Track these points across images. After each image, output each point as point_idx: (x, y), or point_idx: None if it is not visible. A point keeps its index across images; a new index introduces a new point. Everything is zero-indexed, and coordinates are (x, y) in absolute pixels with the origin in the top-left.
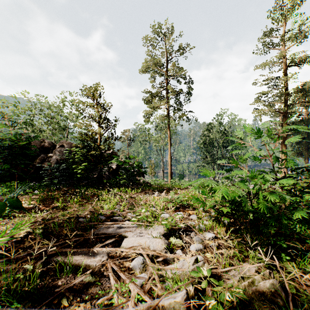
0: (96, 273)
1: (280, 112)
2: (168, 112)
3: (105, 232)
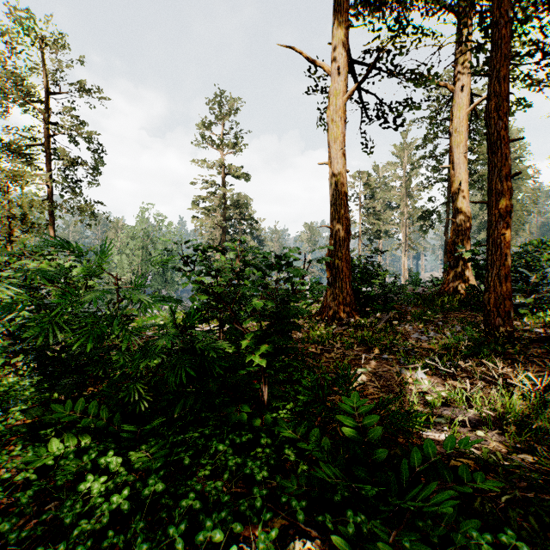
0: None
1: (220, 226)
2: (51, 193)
3: (150, 336)
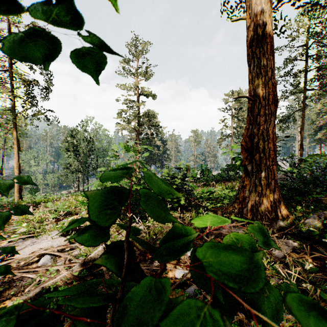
0: (0, 285)
1: (135, 129)
2: (15, 105)
3: None
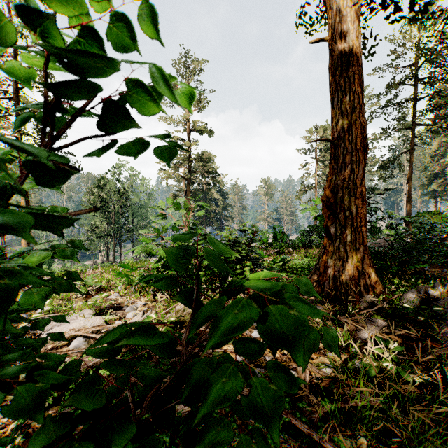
0: None
1: (185, 178)
2: None
3: None
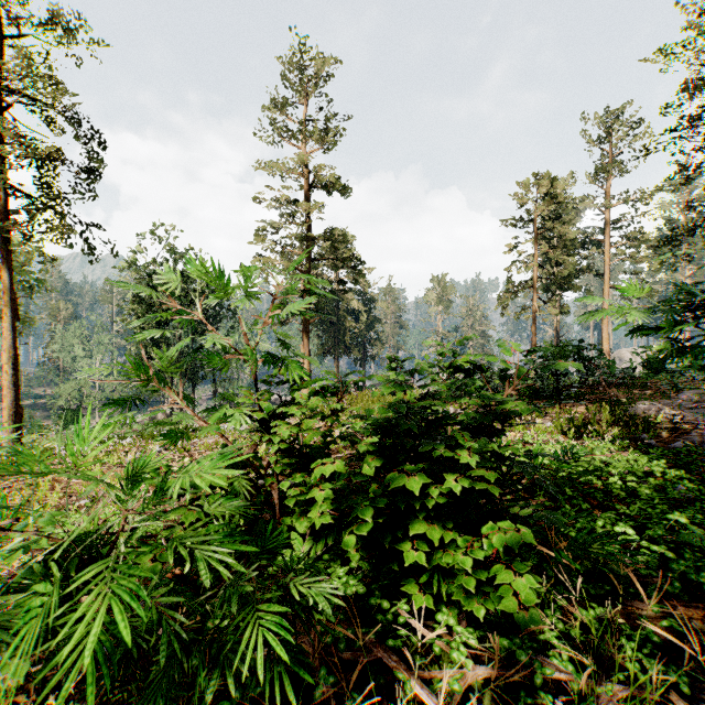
0: None
1: (300, 271)
2: (3, 209)
3: None
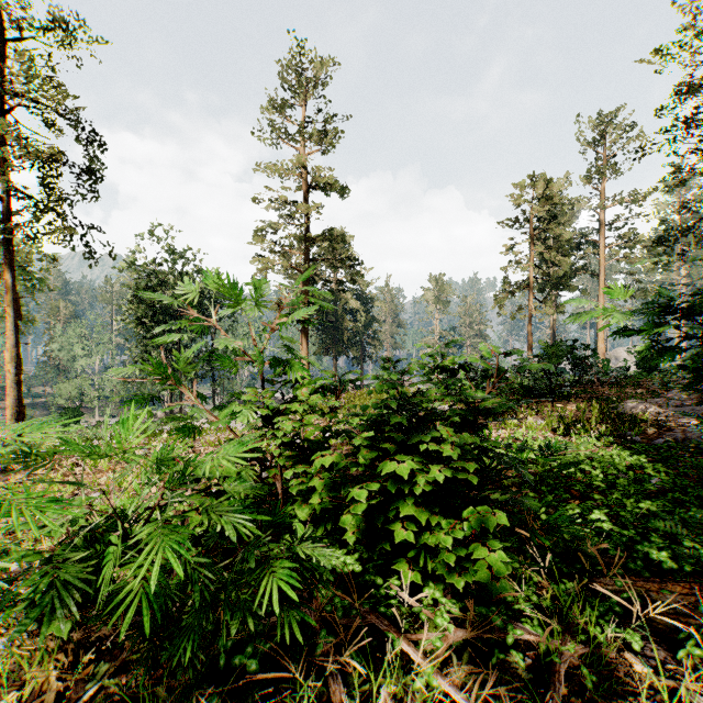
0: None
1: (299, 271)
2: (6, 210)
3: None
